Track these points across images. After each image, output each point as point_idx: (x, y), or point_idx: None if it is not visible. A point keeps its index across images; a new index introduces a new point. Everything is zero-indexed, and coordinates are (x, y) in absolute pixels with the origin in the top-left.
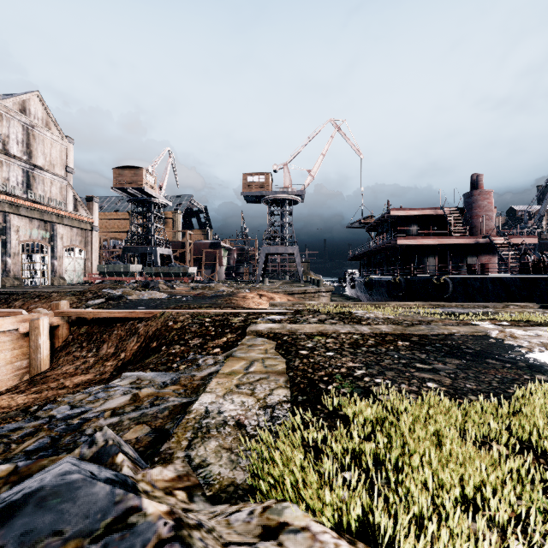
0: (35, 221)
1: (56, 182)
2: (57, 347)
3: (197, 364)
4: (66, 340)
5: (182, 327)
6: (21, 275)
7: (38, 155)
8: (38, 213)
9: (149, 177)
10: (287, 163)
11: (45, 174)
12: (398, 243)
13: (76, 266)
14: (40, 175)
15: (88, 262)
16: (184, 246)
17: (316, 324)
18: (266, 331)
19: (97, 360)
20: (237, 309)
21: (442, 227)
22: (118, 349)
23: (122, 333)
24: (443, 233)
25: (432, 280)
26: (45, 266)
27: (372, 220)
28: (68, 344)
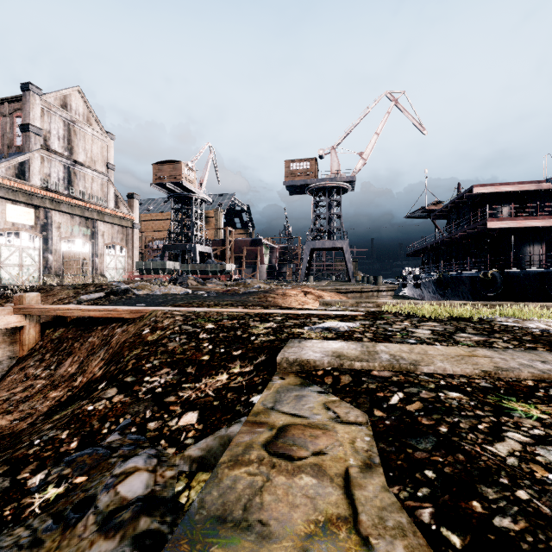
0: (76, 218)
1: (97, 179)
2: (20, 357)
3: (86, 495)
4: (33, 347)
5: (157, 339)
6: (63, 272)
7: (80, 151)
8: (79, 210)
9: (188, 171)
10: (334, 146)
11: (86, 170)
12: (489, 227)
13: (117, 264)
14: (81, 171)
15: (129, 260)
16: (224, 244)
17: (441, 343)
18: (328, 365)
19: (44, 386)
20: (270, 308)
21: (546, 206)
22: (79, 369)
23: (96, 341)
24: (549, 214)
25: (551, 274)
26: (87, 264)
27: (440, 206)
28: (31, 354)
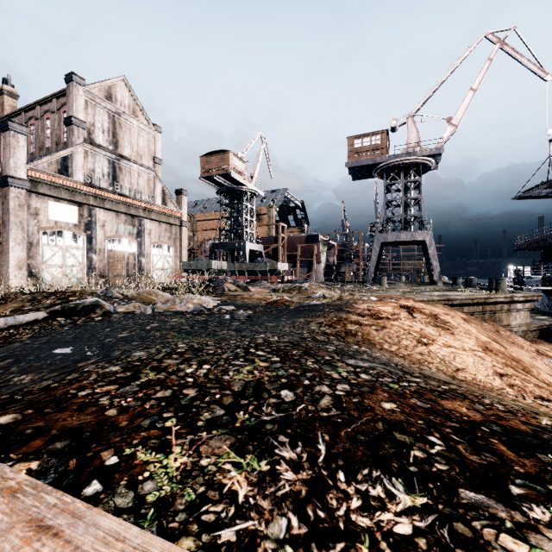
0: (122, 215)
1: (144, 174)
2: None
3: None
4: None
5: None
6: (107, 273)
7: (125, 145)
8: (125, 207)
9: (237, 162)
10: (412, 113)
11: (132, 165)
12: None
13: (165, 264)
14: (127, 166)
15: (177, 260)
16: (277, 241)
17: None
18: None
19: None
20: None
21: None
22: None
23: None
24: None
25: None
26: (133, 264)
27: None
28: None
